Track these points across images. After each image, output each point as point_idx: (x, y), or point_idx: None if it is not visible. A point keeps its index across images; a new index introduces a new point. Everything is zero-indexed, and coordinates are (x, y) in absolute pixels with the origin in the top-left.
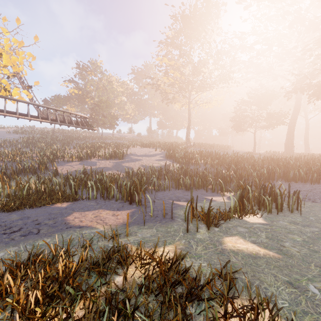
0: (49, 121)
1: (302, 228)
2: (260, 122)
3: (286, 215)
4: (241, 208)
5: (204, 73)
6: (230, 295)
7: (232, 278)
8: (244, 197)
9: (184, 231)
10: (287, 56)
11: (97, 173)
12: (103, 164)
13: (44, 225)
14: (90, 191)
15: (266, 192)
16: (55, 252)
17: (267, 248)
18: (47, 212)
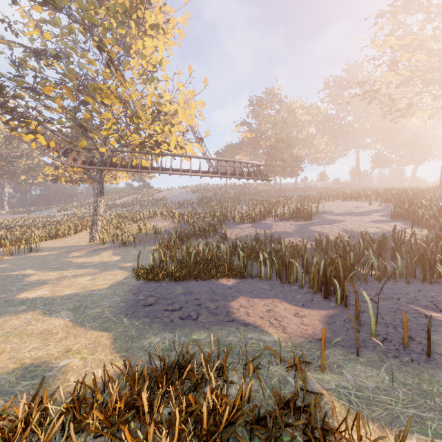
0: (219, 175)
1: None
2: None
3: None
4: None
5: None
6: None
7: None
8: None
9: None
10: None
11: (272, 240)
12: (281, 227)
13: (204, 309)
14: (262, 267)
15: None
16: (207, 366)
17: None
18: (210, 290)
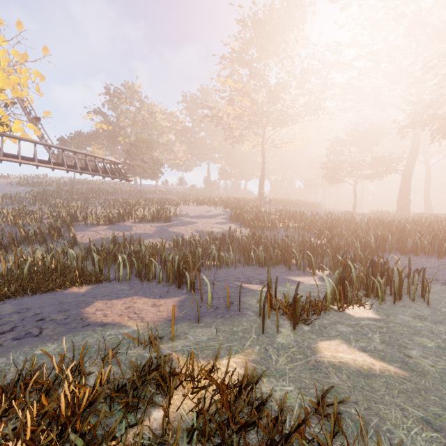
0: (65, 167)
1: (433, 327)
2: (362, 169)
3: (406, 305)
4: (341, 295)
5: (285, 100)
6: (335, 444)
7: (336, 415)
8: (345, 280)
9: (258, 331)
10: (401, 77)
11: (132, 242)
12: (142, 229)
13: (50, 322)
14: (121, 269)
15: (375, 271)
16: (60, 369)
17: (384, 359)
18: (56, 301)
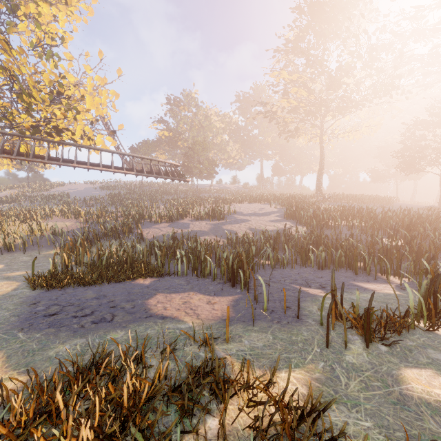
0: (135, 172)
1: None
2: None
3: None
4: (432, 312)
5: (348, 85)
6: None
7: None
8: (437, 293)
9: (321, 344)
10: None
11: (189, 239)
12: (198, 226)
13: (120, 310)
14: (179, 264)
15: None
16: (125, 358)
17: None
18: (126, 291)
